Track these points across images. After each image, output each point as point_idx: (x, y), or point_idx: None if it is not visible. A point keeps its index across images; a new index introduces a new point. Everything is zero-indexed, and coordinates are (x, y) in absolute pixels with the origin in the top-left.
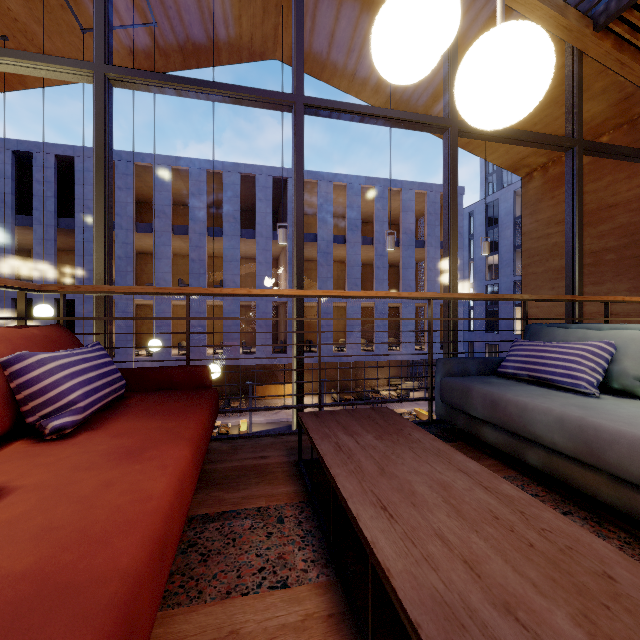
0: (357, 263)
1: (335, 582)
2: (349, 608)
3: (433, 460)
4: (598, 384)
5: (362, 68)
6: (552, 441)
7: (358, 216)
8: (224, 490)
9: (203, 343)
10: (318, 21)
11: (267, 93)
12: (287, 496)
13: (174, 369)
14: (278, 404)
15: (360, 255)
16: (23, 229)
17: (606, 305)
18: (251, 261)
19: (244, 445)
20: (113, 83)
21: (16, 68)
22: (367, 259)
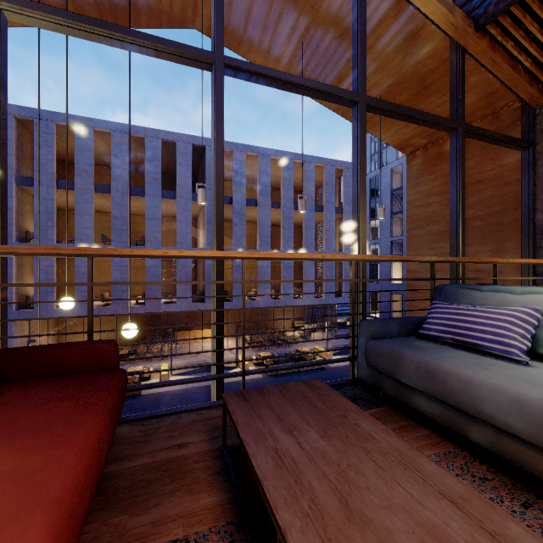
0: (267, 223)
1: None
2: None
3: (402, 475)
4: (526, 350)
5: (276, 46)
6: (506, 423)
7: (268, 183)
8: (128, 511)
9: (125, 294)
10: None
11: (186, 48)
12: (211, 513)
13: (68, 348)
14: (197, 347)
15: (269, 217)
16: None
17: (495, 266)
18: (172, 219)
19: (159, 428)
20: (7, 14)
21: None
22: (275, 220)
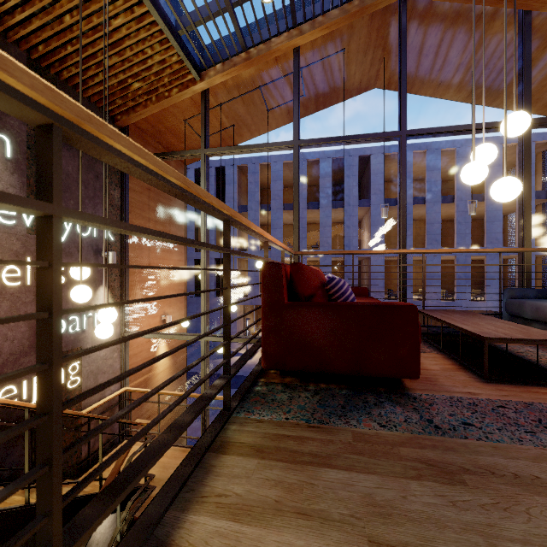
0: (437, 220)
1: (444, 354)
2: (451, 357)
3: (489, 320)
4: None
5: (446, 79)
6: None
7: (438, 178)
8: None
9: None
10: (410, 60)
11: (383, 134)
12: None
13: (352, 287)
14: None
15: (440, 213)
16: (198, 216)
17: None
18: (338, 225)
19: None
20: (301, 148)
21: (260, 151)
22: (447, 215)
